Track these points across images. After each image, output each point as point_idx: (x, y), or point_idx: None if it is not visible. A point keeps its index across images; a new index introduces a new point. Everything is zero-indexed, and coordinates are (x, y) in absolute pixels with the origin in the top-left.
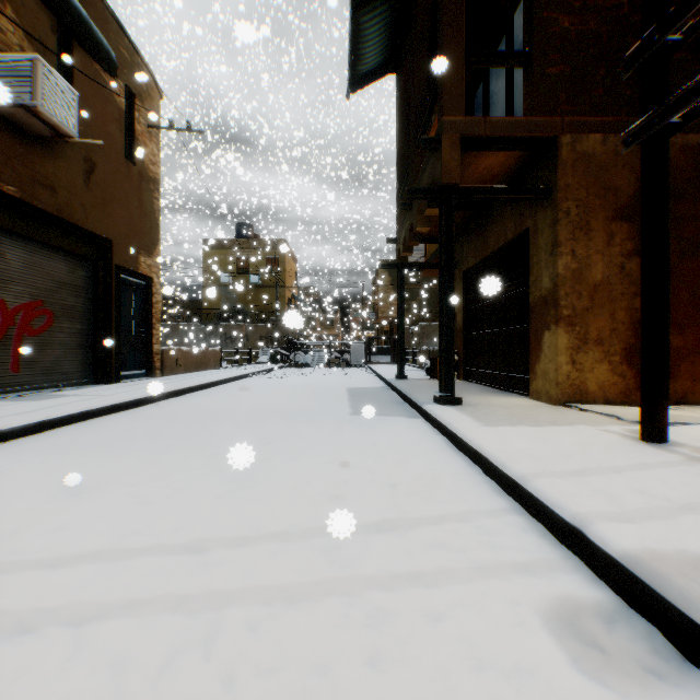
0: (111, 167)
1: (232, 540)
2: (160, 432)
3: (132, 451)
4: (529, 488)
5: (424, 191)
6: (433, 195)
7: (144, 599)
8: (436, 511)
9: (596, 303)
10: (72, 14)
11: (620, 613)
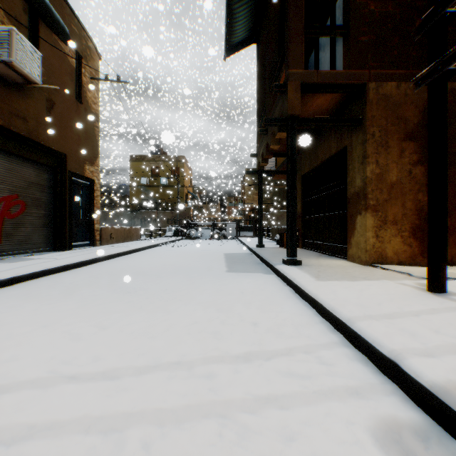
0: (65, 105)
1: (137, 369)
2: (94, 285)
3: (74, 298)
4: (354, 328)
5: (276, 120)
6: (282, 123)
7: (65, 421)
8: (287, 344)
9: (392, 196)
10: (38, 1)
11: (432, 431)
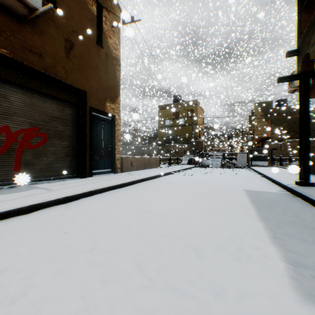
0: (85, 48)
1: None
2: None
3: None
4: None
5: None
6: None
7: None
8: None
9: None
10: None
11: None
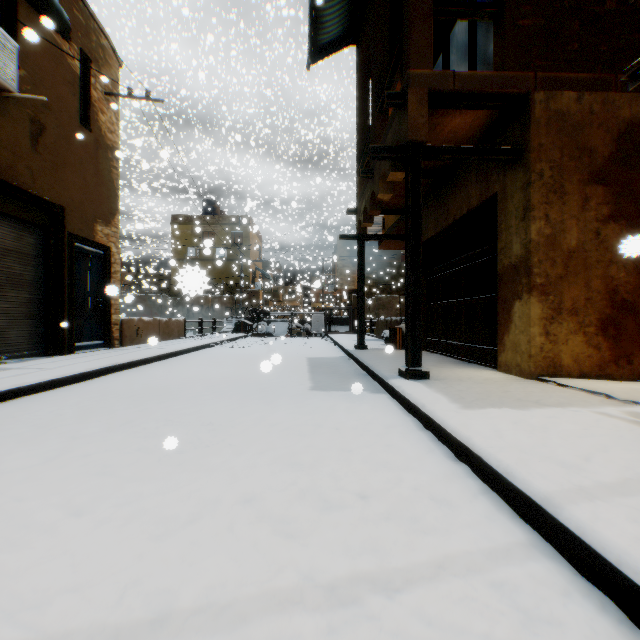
0: (63, 132)
1: (112, 633)
2: (91, 415)
3: (45, 443)
4: (565, 520)
5: (389, 151)
6: (399, 154)
7: None
8: (430, 550)
9: (570, 271)
10: None
11: None
